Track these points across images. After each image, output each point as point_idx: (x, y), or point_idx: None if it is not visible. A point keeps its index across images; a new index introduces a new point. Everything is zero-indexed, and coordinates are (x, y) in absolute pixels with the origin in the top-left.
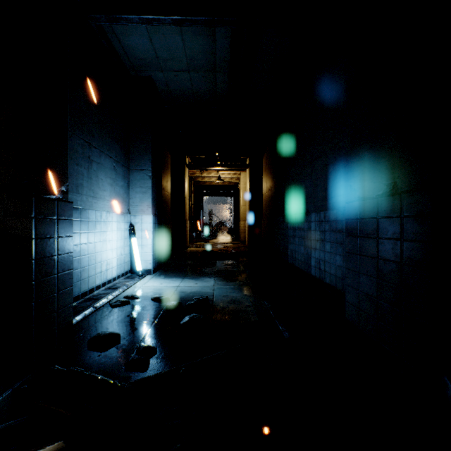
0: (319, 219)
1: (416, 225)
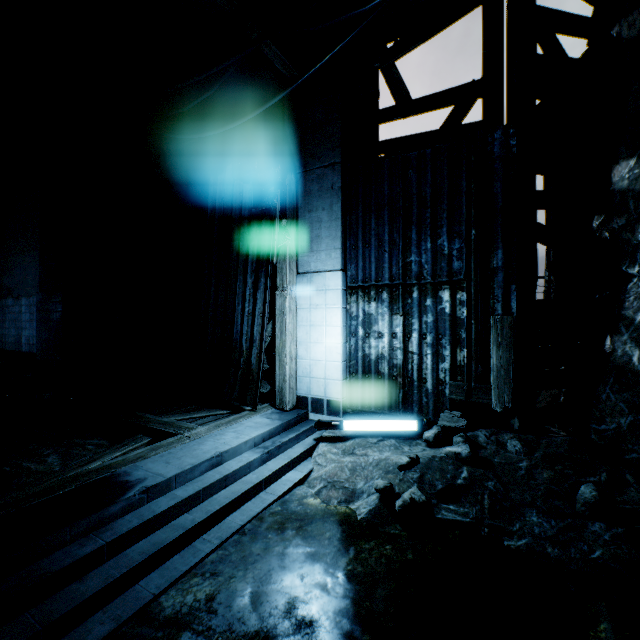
0: (30, 303)
1: (59, 304)
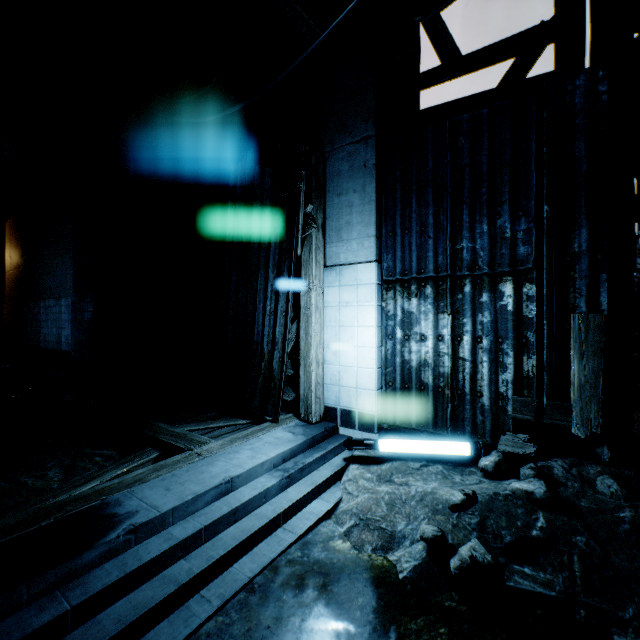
0: (68, 303)
1: (90, 304)
